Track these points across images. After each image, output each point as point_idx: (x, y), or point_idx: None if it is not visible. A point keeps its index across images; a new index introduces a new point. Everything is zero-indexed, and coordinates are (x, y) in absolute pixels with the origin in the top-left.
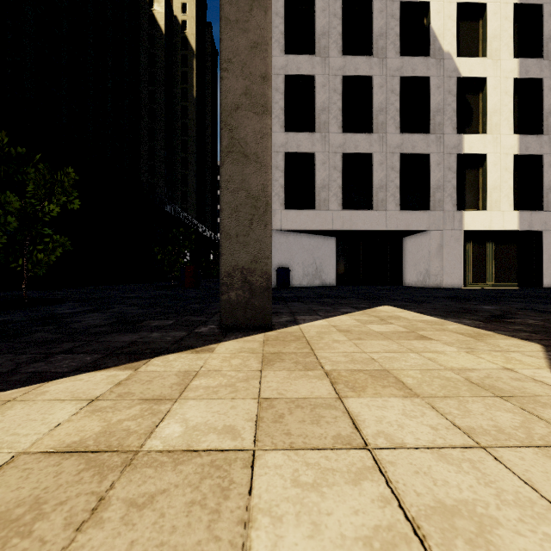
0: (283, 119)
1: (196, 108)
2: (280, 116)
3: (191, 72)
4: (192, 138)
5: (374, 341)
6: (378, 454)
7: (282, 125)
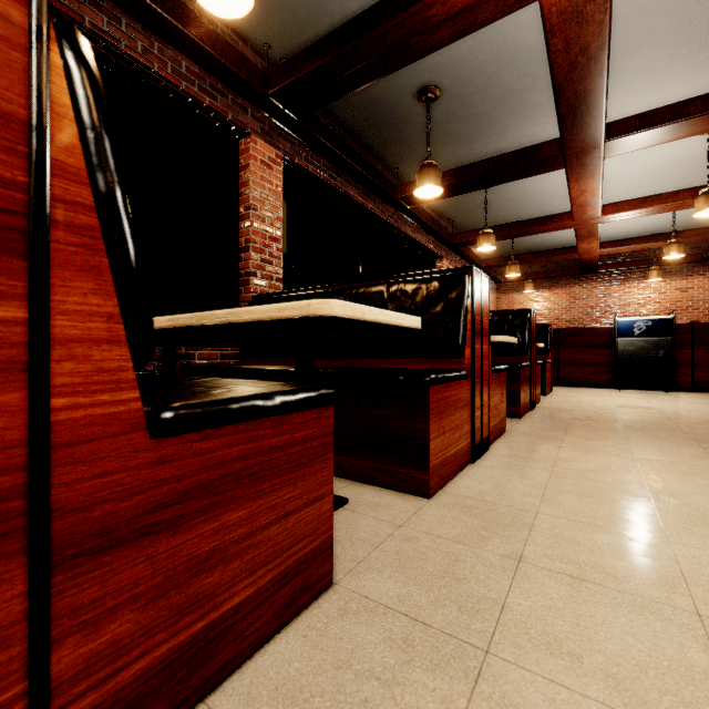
0: None
1: None
2: None
3: None
4: None
5: None
6: None
7: None
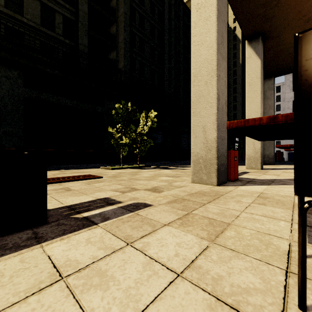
0: (292, 86)
1: (241, 69)
2: (289, 85)
3: (238, 51)
4: (239, 85)
5: (293, 166)
6: (277, 167)
7: (291, 88)
